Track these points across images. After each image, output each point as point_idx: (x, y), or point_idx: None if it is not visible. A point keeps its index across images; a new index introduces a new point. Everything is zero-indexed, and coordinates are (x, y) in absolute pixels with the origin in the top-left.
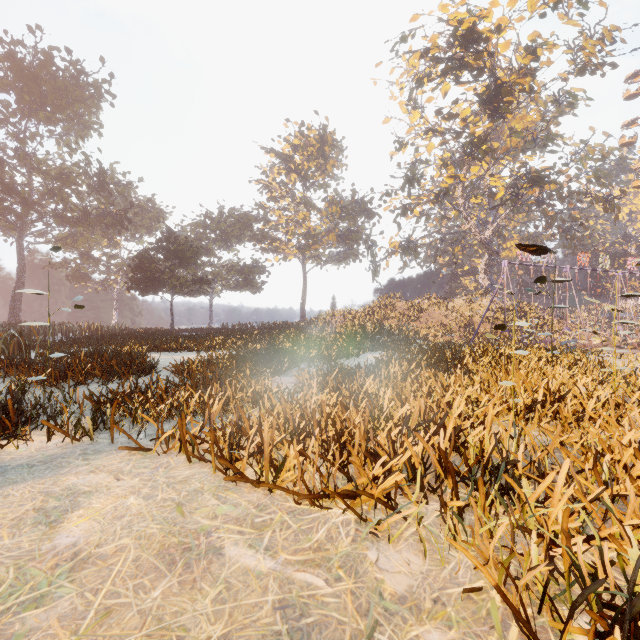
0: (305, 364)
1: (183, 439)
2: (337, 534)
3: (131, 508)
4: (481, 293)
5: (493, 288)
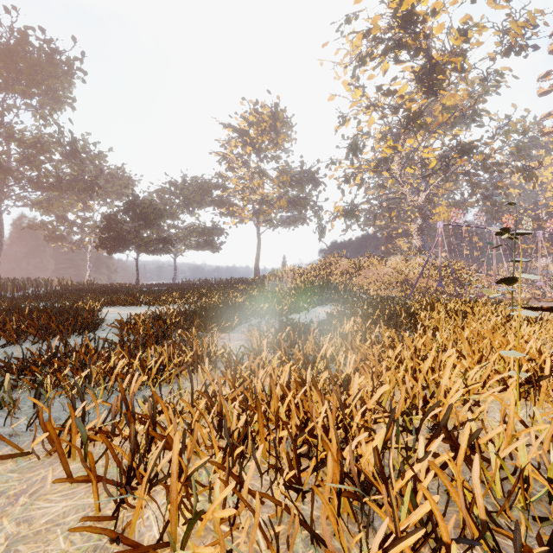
0: (256, 319)
1: (59, 450)
2: None
3: None
4: (415, 252)
5: (425, 248)
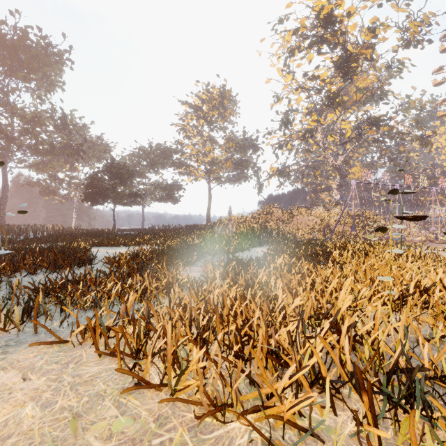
0: (210, 256)
1: (93, 335)
2: None
3: (23, 422)
4: (334, 204)
5: (343, 200)
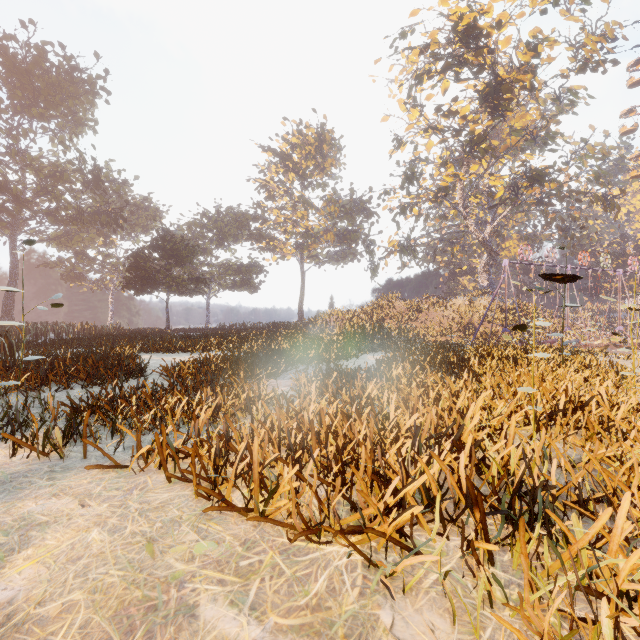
0: (303, 366)
1: (161, 456)
2: (341, 584)
3: (91, 546)
4: (480, 293)
5: (492, 288)
